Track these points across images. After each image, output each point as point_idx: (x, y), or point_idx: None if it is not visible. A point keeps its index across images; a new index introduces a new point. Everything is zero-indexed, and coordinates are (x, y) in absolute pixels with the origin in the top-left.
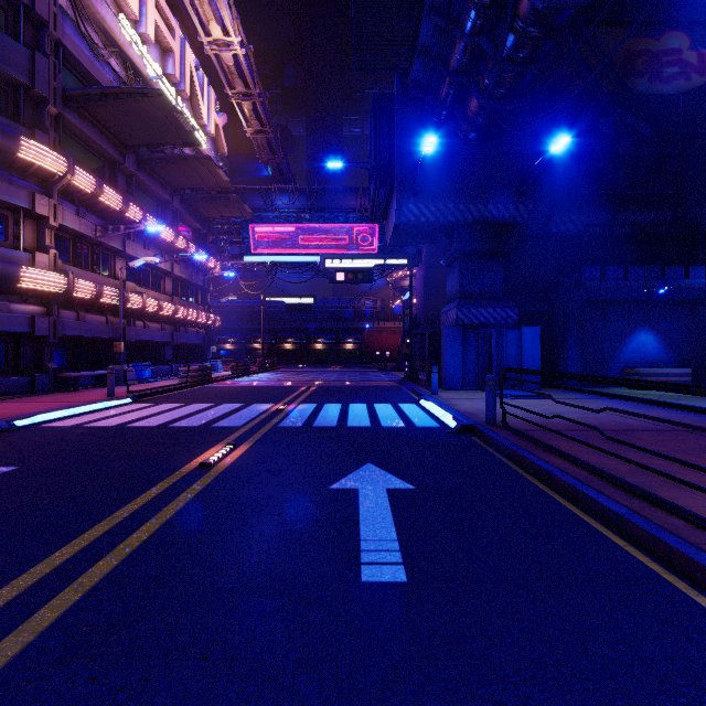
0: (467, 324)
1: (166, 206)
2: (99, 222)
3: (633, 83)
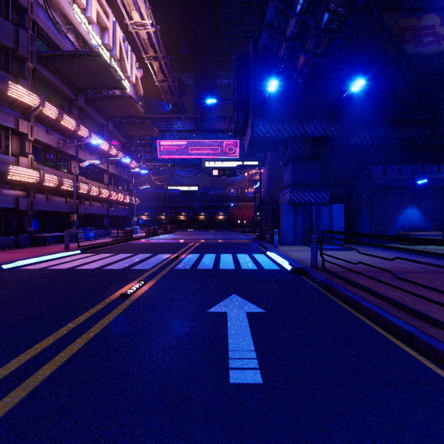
0: (296, 203)
1: (104, 128)
2: (61, 137)
3: (404, 47)
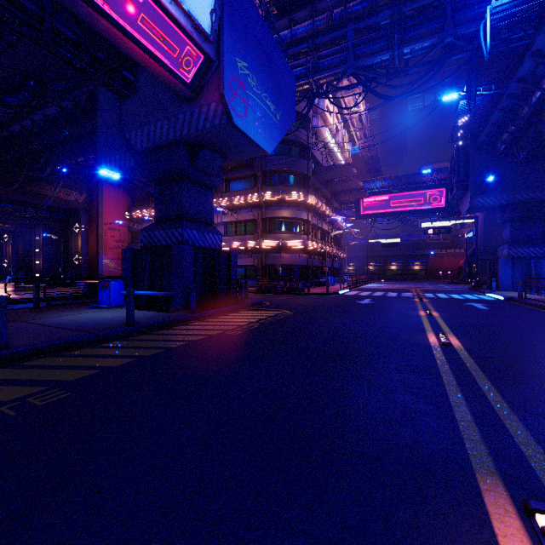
0: (515, 257)
1: (328, 201)
2: (317, 217)
3: None
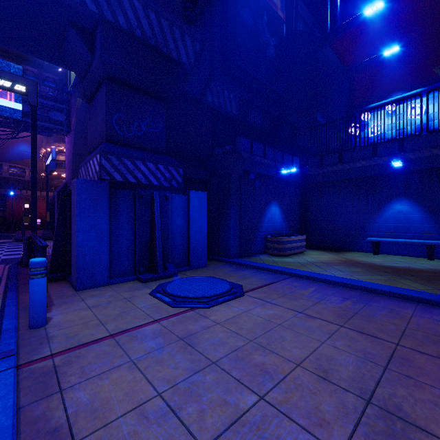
0: (117, 181)
1: None
2: None
3: None
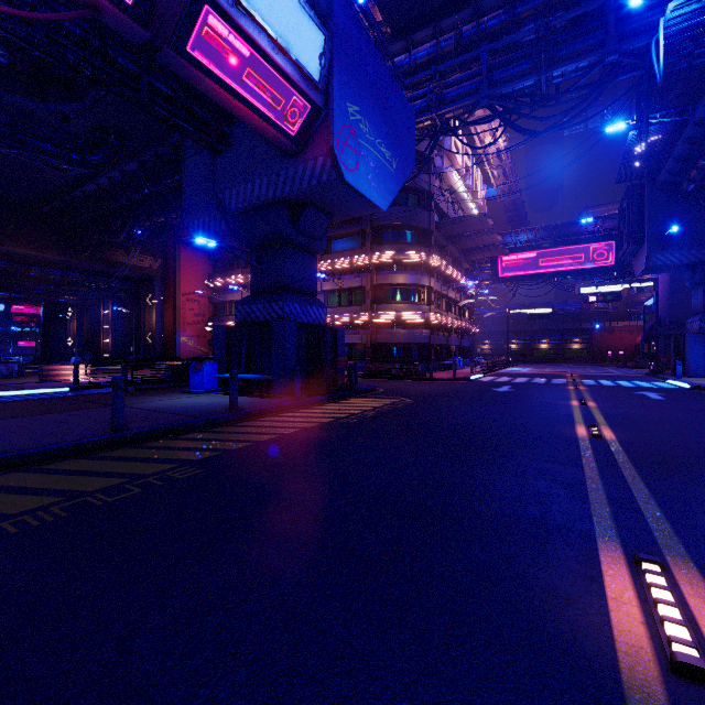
0: None
1: (456, 260)
2: (441, 282)
3: None
